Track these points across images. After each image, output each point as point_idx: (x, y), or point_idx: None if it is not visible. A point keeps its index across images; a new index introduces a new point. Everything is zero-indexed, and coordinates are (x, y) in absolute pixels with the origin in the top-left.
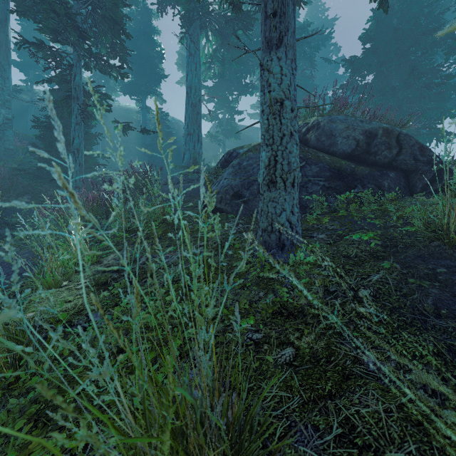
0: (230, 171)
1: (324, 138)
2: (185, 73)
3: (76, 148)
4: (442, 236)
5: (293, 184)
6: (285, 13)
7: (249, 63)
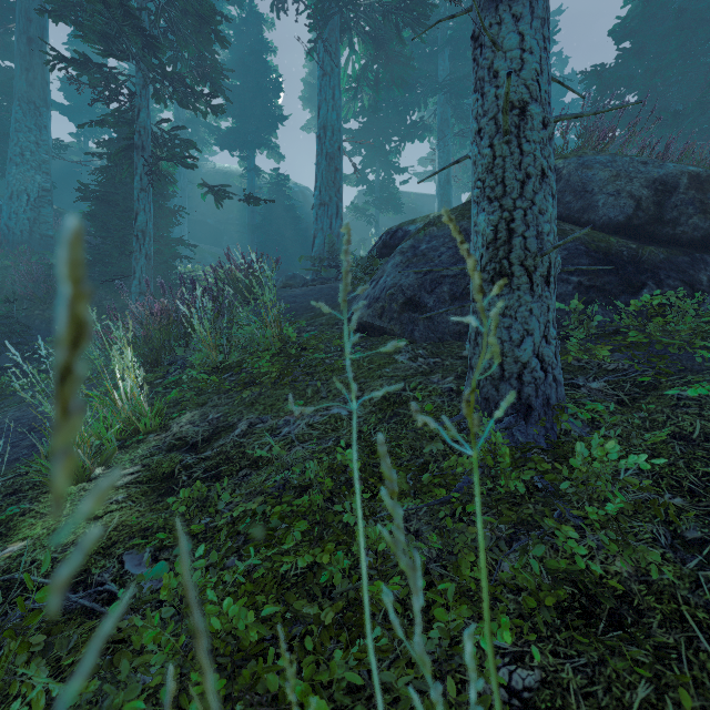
0: (397, 260)
1: (570, 197)
2: (315, 112)
3: (141, 229)
4: None
5: (547, 280)
6: None
7: (417, 89)
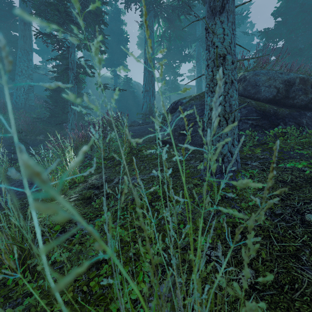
0: (177, 115)
1: (250, 88)
2: (143, 50)
3: (72, 102)
4: None
5: (233, 122)
6: None
7: (187, 40)
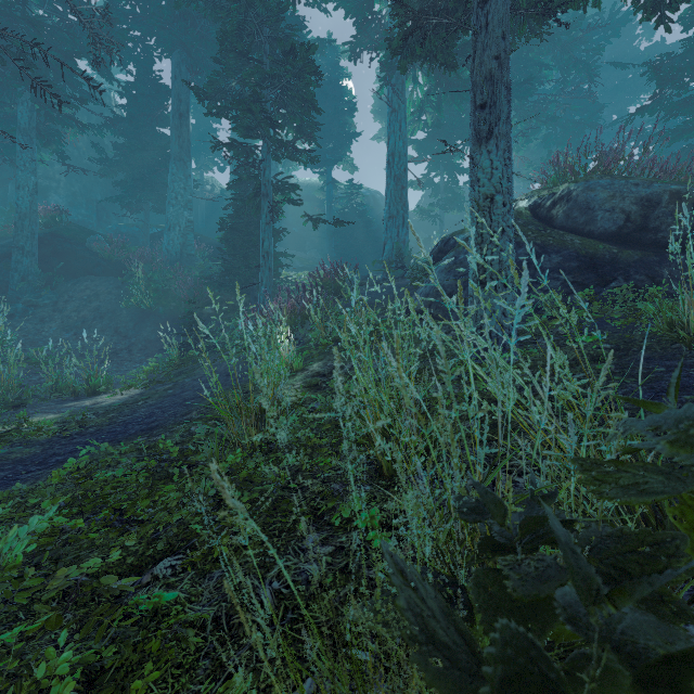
0: (442, 267)
1: (577, 214)
2: (384, 122)
3: (266, 251)
4: (682, 336)
5: (505, 284)
6: (496, 101)
7: None
